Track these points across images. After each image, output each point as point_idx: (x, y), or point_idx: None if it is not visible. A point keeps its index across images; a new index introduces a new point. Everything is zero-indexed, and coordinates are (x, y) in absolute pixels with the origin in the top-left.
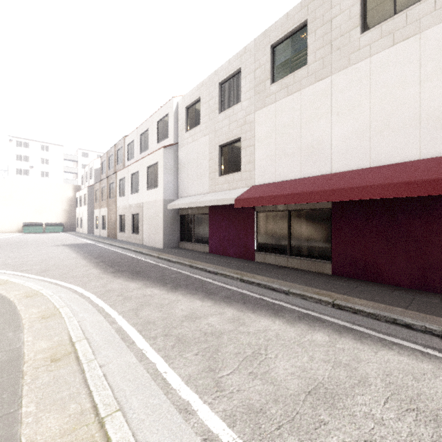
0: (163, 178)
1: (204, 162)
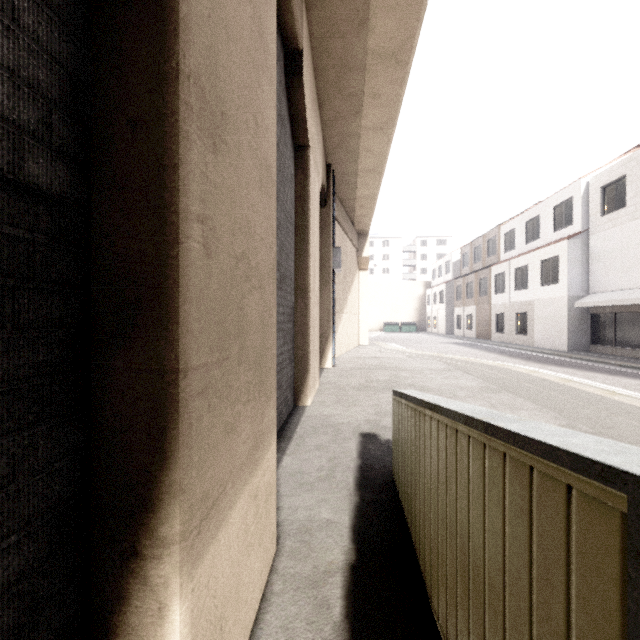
0: (567, 273)
1: (632, 251)
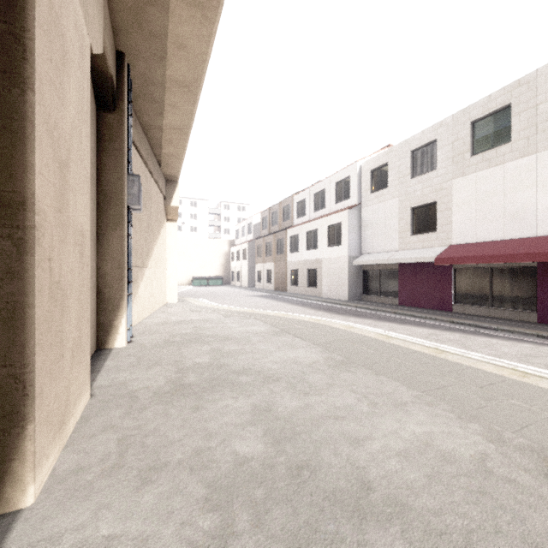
0: (348, 237)
1: (392, 222)
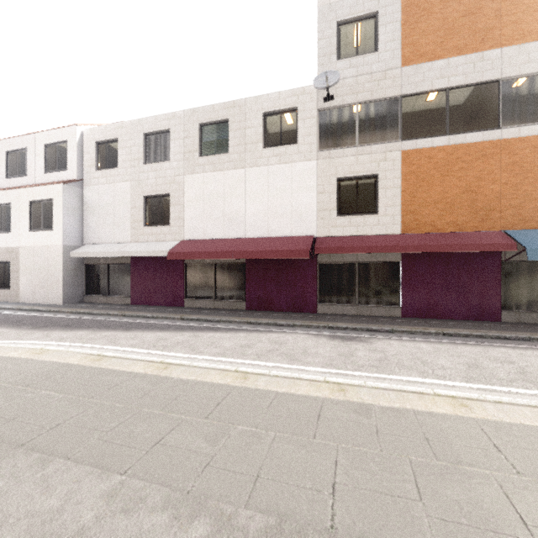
0: (63, 220)
1: (123, 209)
